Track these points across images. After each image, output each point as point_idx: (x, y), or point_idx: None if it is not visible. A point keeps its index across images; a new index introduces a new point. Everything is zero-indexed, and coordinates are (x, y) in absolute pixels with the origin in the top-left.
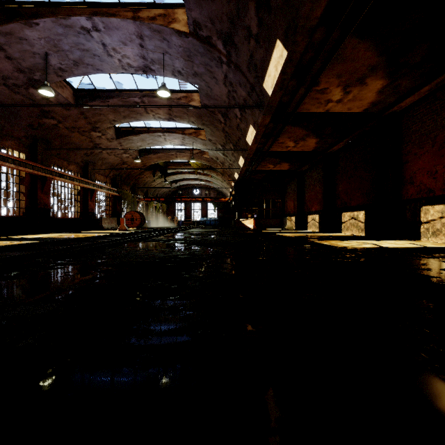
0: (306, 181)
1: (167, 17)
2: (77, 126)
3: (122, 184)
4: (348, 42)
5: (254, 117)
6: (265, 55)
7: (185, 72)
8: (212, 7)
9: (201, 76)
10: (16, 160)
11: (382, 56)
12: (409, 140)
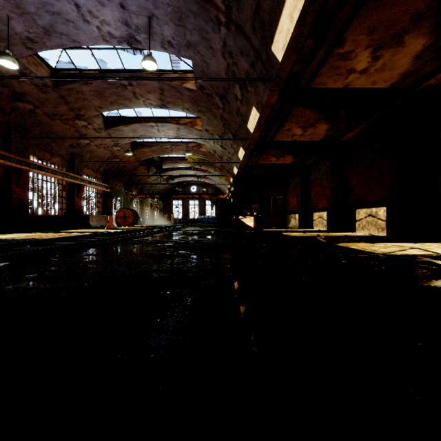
0: (311, 175)
1: None
2: (58, 113)
3: (114, 180)
4: None
5: (257, 96)
6: (276, 0)
7: (176, 43)
8: None
9: (195, 46)
10: None
11: None
12: None
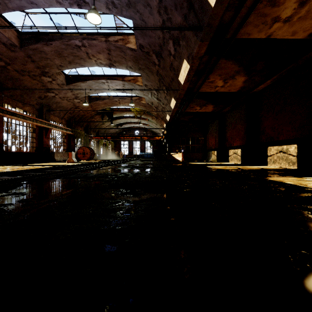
0: (227, 120)
1: None
2: (27, 70)
3: (76, 125)
4: None
5: (188, 49)
6: None
7: (118, 3)
8: None
9: (134, 5)
10: None
11: None
12: None
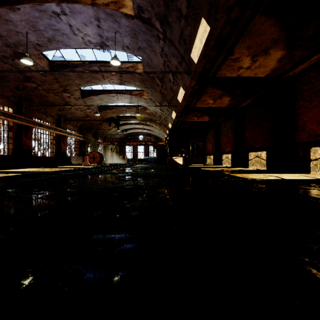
0: (221, 129)
1: (118, 3)
2: (52, 89)
3: (86, 132)
4: (257, 20)
5: (183, 81)
6: (192, 31)
7: (131, 47)
8: None
9: (143, 49)
10: (5, 113)
11: (283, 31)
12: (301, 97)
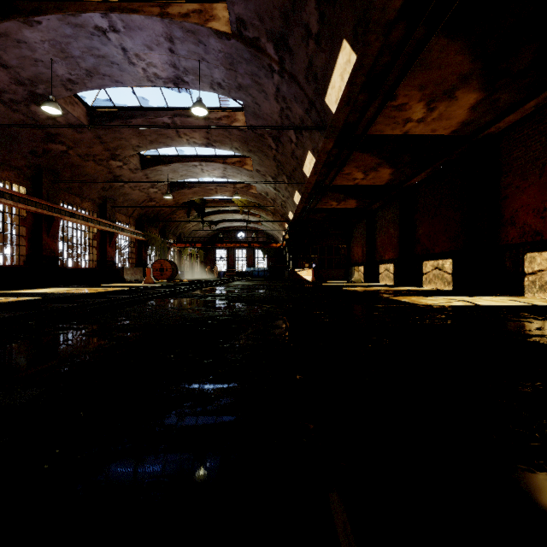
0: (377, 222)
1: (204, 13)
2: (92, 154)
3: (148, 226)
4: (435, 43)
5: (313, 141)
6: (327, 60)
7: (226, 85)
8: (260, 0)
9: (246, 89)
10: (15, 196)
11: (478, 62)
12: (509, 169)
